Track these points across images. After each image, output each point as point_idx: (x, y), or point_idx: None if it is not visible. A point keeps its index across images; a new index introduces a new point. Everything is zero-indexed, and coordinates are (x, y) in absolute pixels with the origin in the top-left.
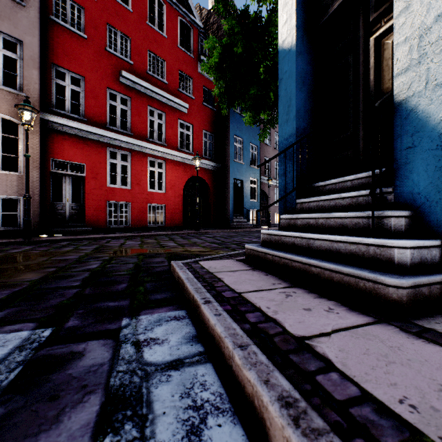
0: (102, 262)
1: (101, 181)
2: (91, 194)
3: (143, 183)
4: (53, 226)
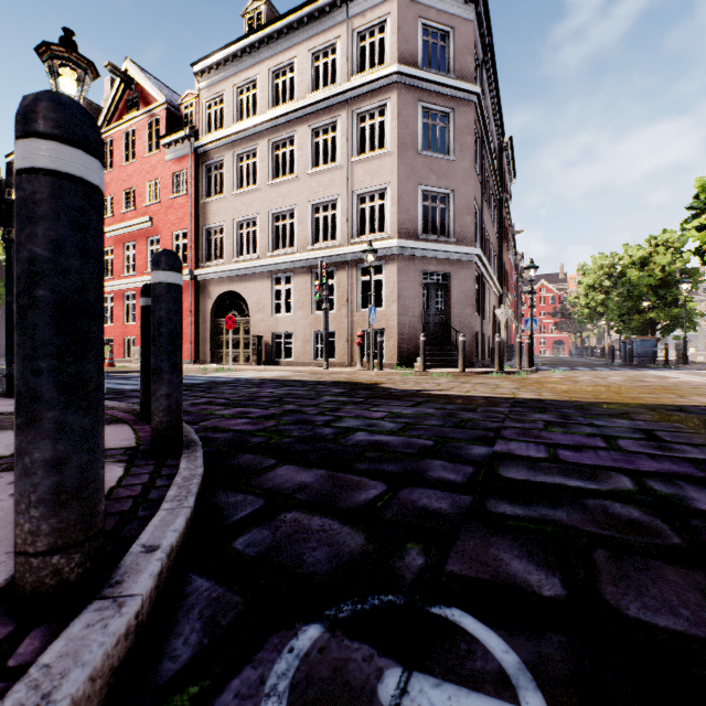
0: None
1: None
2: None
3: None
4: None
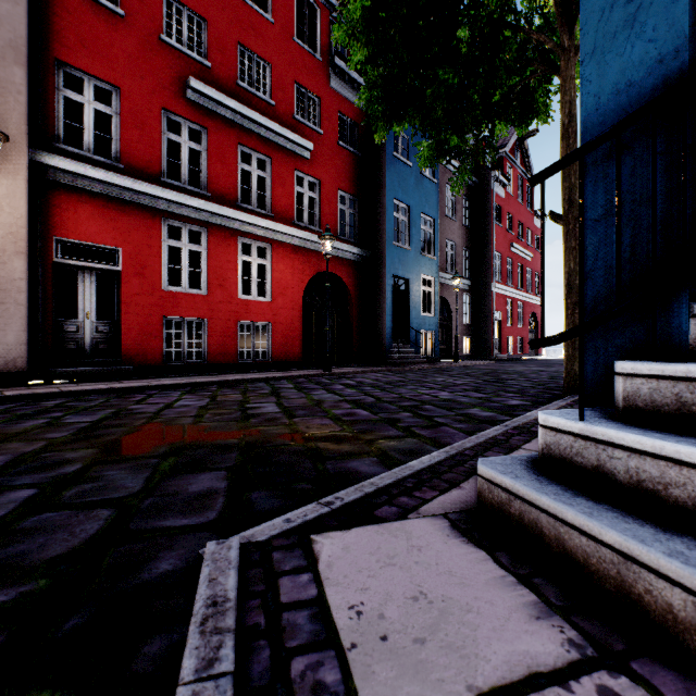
0: (31, 497)
1: (152, 281)
2: (132, 304)
3: (231, 284)
4: (59, 364)
